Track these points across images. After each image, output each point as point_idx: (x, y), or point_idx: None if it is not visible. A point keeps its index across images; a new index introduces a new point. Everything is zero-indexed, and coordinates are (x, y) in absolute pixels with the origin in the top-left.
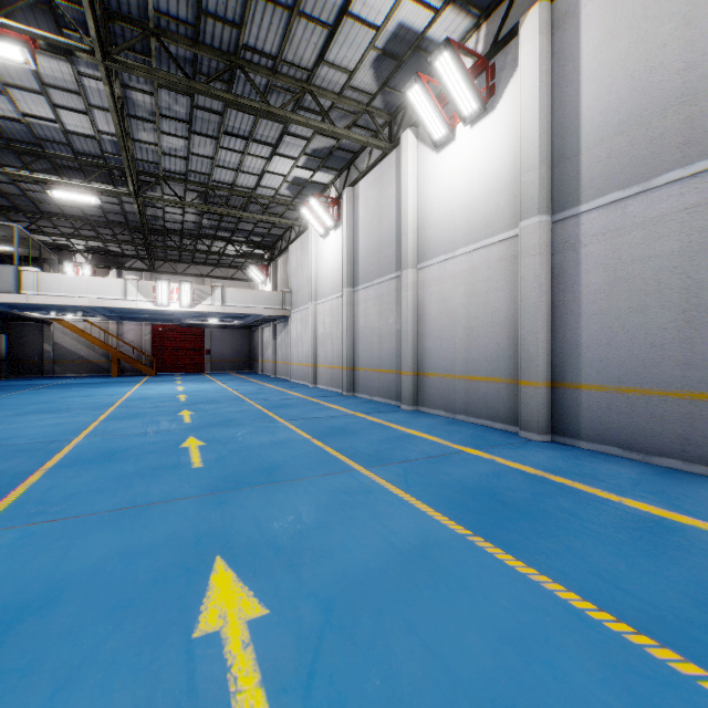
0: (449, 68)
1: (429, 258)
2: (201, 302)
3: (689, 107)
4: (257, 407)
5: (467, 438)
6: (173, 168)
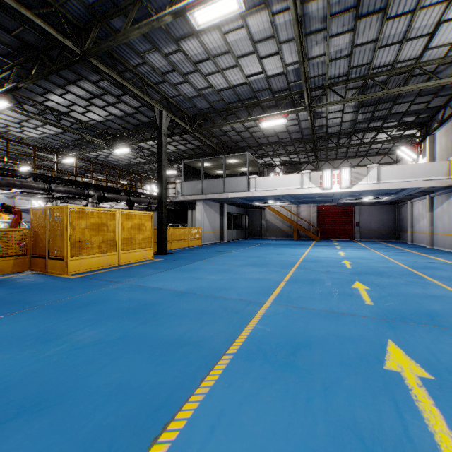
0: None
1: None
2: (357, 182)
3: None
4: None
5: None
6: (336, 73)
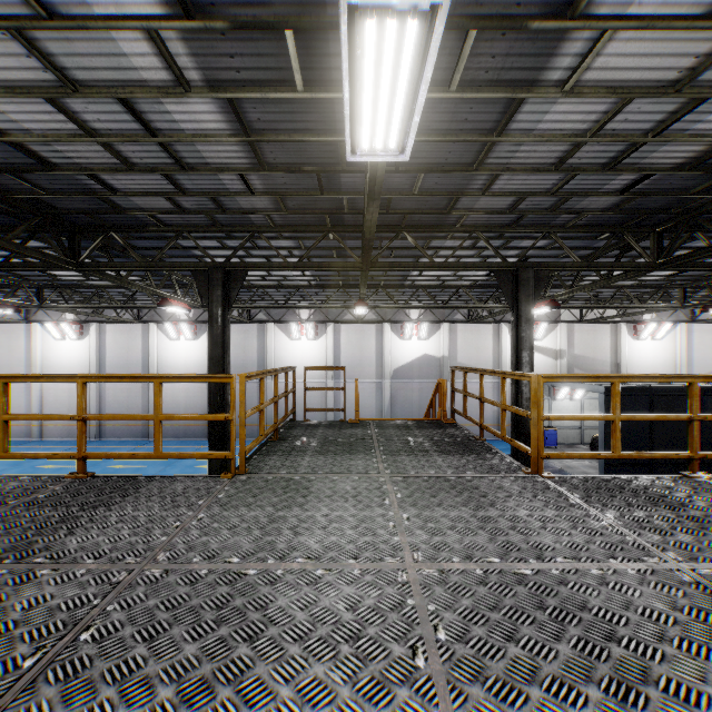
0: (185, 327)
1: None
2: None
3: (245, 369)
4: None
5: (196, 444)
6: None
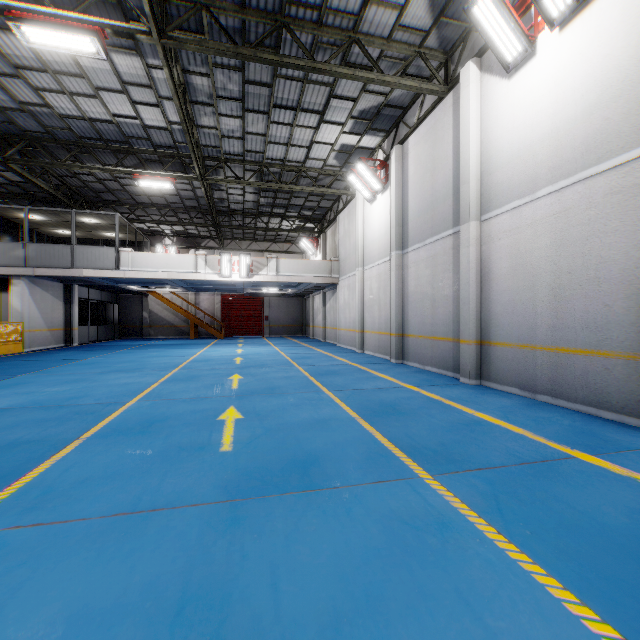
0: None
1: (497, 206)
2: (258, 273)
3: None
4: (303, 373)
5: (567, 432)
6: (232, 150)
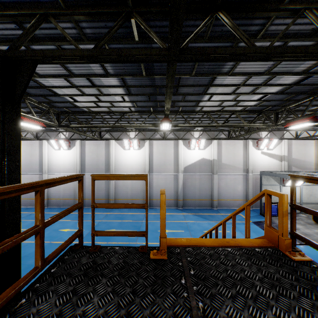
0: (62, 142)
1: (52, 172)
2: None
3: (97, 166)
4: None
5: None
6: None
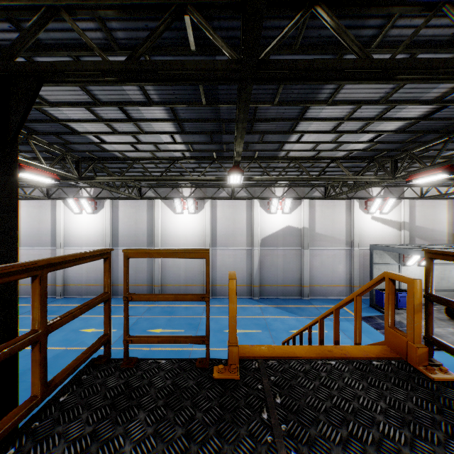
0: (85, 202)
1: (71, 246)
2: None
3: (136, 238)
4: None
5: None
6: None
